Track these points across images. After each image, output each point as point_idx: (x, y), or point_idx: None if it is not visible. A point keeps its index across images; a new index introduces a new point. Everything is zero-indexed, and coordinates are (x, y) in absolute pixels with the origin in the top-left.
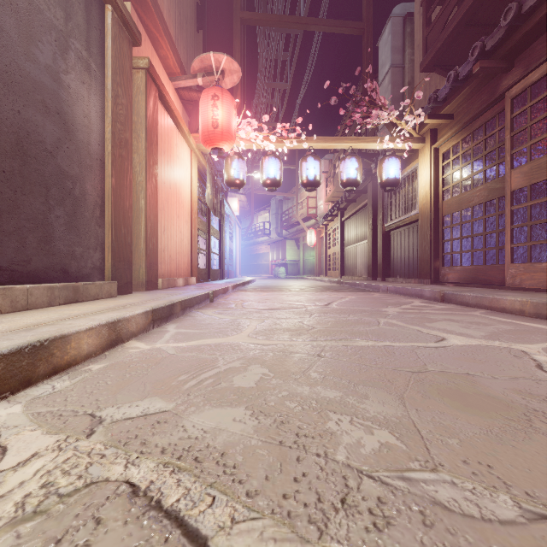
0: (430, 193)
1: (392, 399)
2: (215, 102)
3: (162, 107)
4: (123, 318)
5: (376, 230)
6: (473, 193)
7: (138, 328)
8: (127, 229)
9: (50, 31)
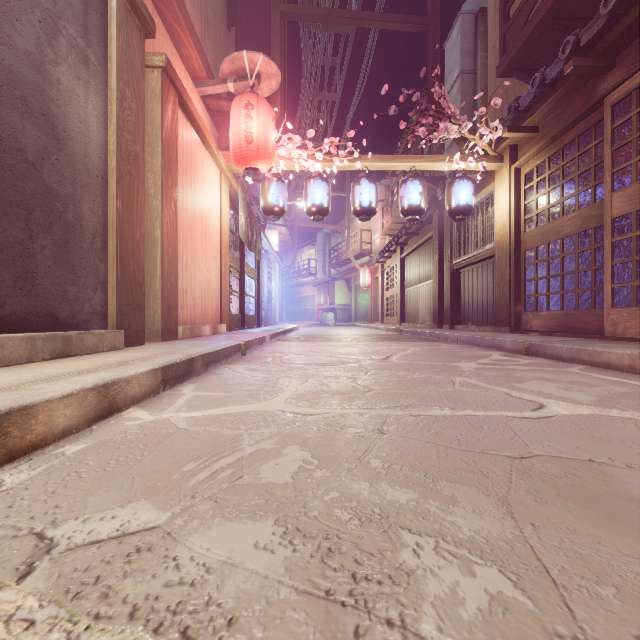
0: (509, 223)
1: (493, 505)
2: (249, 111)
3: (184, 116)
4: (120, 379)
5: (443, 268)
6: (562, 222)
7: (141, 391)
8: (138, 265)
9: (33, 8)
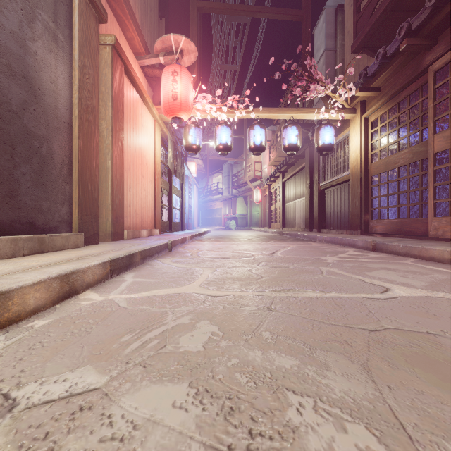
0: (360, 156)
1: (357, 370)
2: (175, 77)
3: (128, 80)
4: (78, 270)
5: (312, 189)
6: (398, 156)
7: (94, 278)
8: (94, 186)
9: None
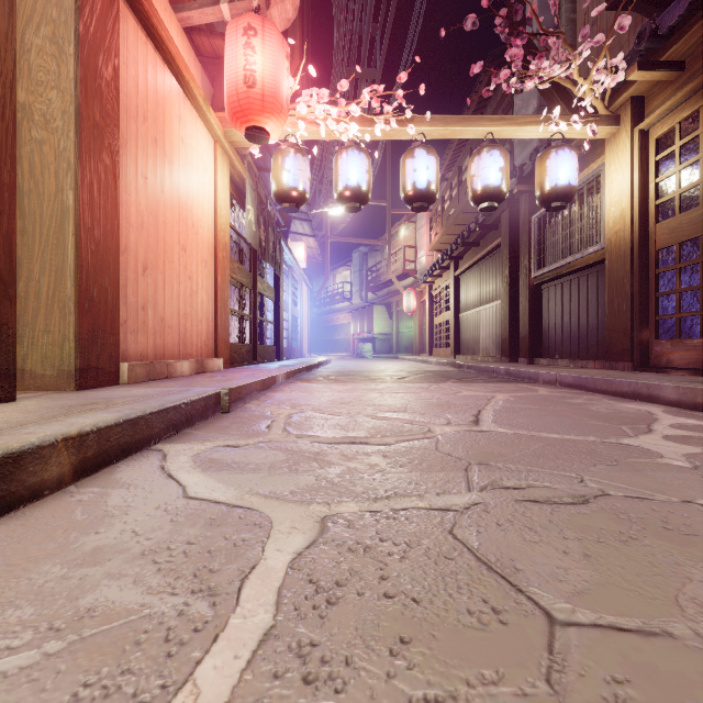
0: (631, 211)
1: None
2: (250, 39)
3: (140, 28)
4: None
5: (515, 284)
6: None
7: None
8: None
9: None
